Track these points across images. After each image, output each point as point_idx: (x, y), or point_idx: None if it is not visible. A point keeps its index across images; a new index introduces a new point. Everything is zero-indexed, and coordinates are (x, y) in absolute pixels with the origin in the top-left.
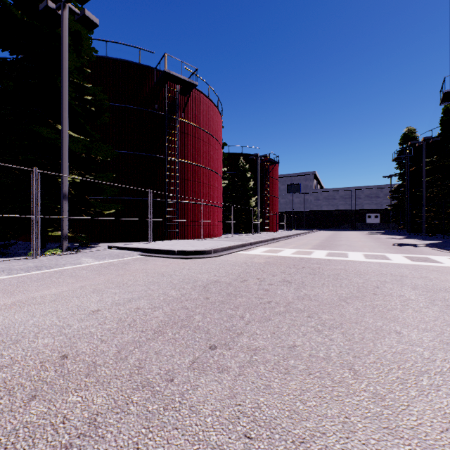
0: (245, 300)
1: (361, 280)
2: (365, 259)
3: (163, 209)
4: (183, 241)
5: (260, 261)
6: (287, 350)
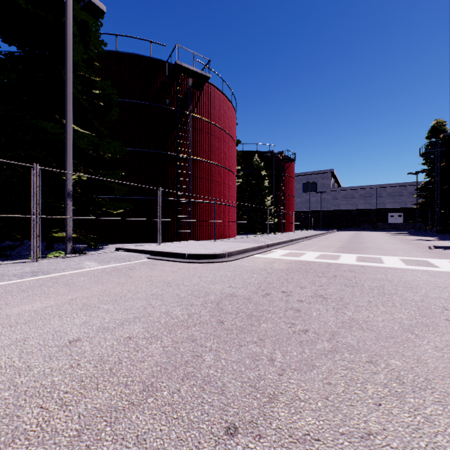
0: (272, 327)
1: (418, 297)
2: (407, 266)
3: (175, 208)
4: (195, 242)
5: (281, 267)
6: (361, 445)
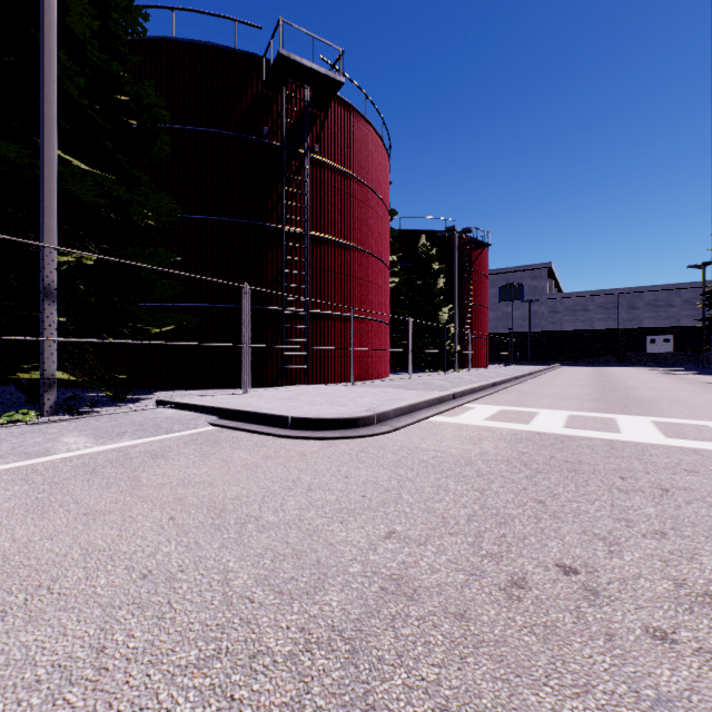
0: None
1: None
2: None
3: (279, 325)
4: (315, 389)
5: (504, 453)
6: None
